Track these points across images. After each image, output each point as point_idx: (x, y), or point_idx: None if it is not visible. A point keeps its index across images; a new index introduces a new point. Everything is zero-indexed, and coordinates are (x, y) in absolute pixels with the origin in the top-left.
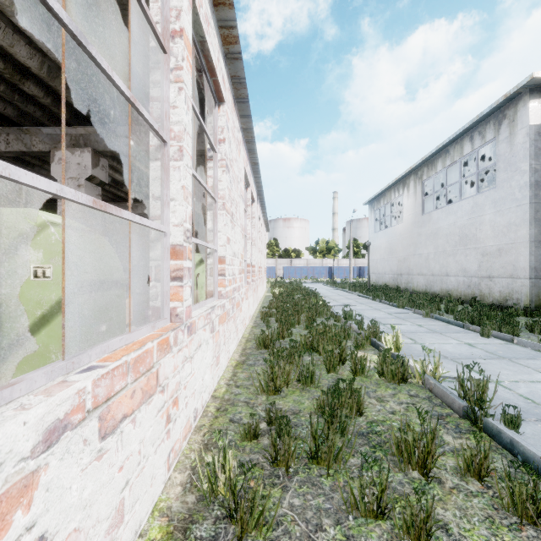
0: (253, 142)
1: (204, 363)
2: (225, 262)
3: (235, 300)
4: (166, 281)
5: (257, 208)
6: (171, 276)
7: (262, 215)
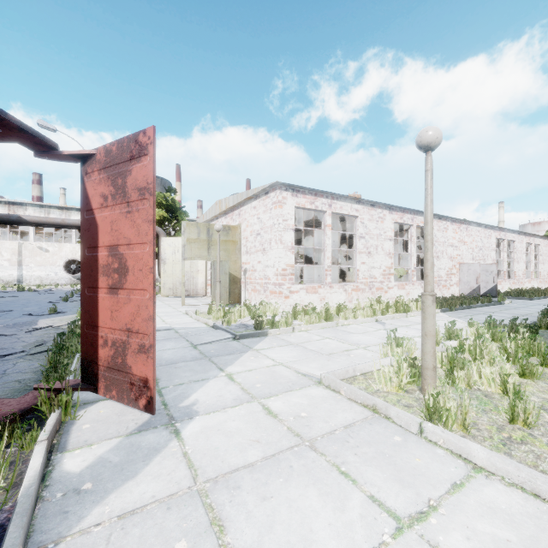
0: None
1: (535, 286)
2: (540, 272)
3: (544, 280)
4: (530, 275)
5: None
6: (531, 274)
7: None
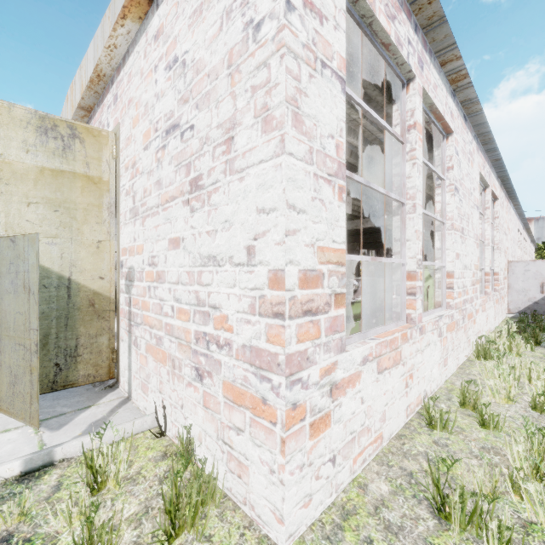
0: (531, 235)
1: None
2: None
3: None
4: None
5: (530, 247)
6: None
7: (532, 244)
